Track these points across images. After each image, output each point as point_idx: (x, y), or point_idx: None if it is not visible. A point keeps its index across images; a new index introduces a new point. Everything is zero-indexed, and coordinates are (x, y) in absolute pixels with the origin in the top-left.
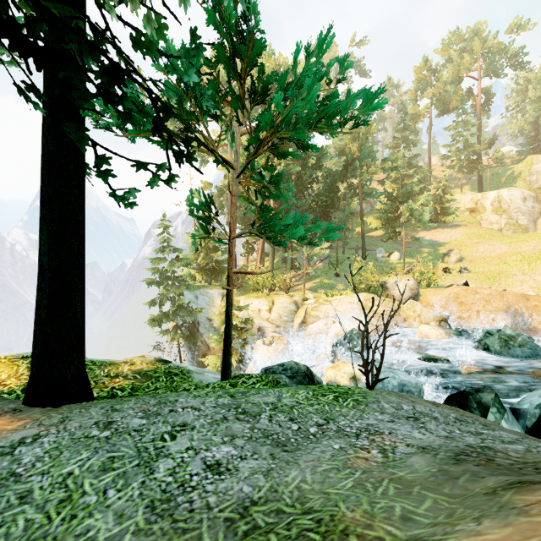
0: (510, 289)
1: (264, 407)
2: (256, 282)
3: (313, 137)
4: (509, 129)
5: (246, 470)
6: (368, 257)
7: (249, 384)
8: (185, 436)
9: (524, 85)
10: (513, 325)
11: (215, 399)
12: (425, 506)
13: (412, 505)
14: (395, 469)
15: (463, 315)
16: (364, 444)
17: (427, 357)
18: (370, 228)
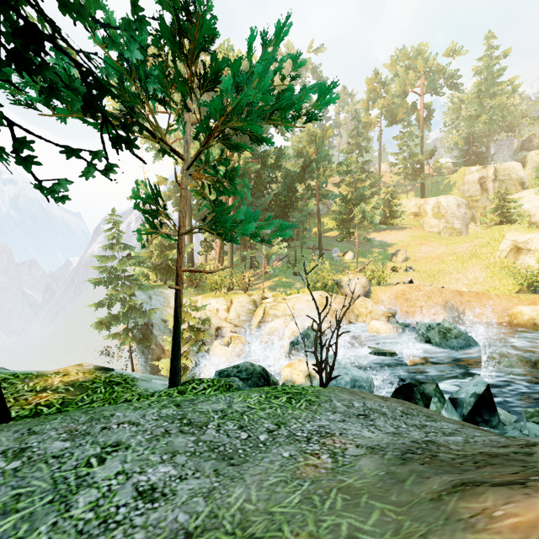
0: (448, 286)
1: (212, 415)
2: (214, 281)
3: (272, 137)
4: (446, 143)
5: (185, 493)
6: (324, 256)
7: (199, 390)
8: (117, 458)
9: (458, 104)
10: (450, 319)
11: (158, 410)
12: (372, 520)
13: (359, 521)
14: (344, 476)
15: (409, 311)
16: (315, 448)
17: (377, 352)
18: (327, 229)
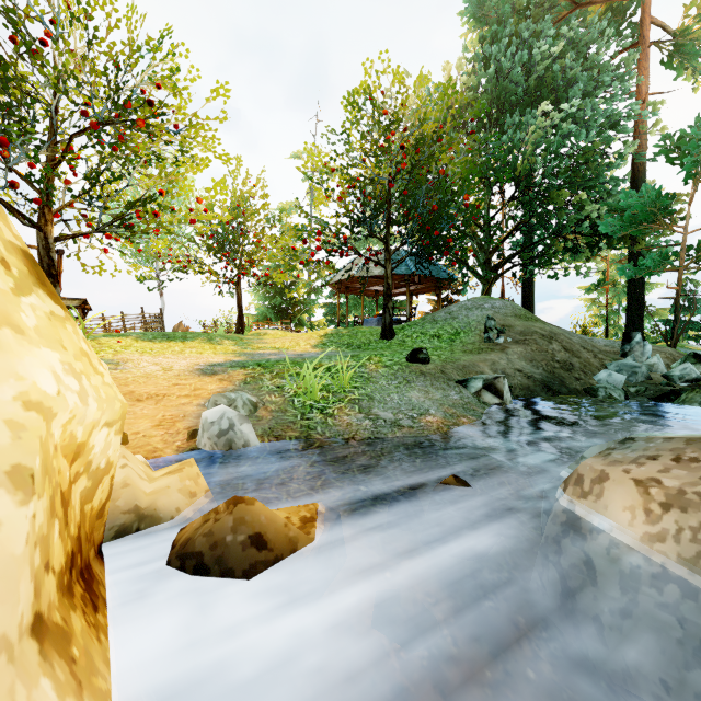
0: None
1: None
2: None
3: None
4: None
5: None
6: None
7: None
8: None
9: None
10: None
11: None
12: None
13: None
14: None
15: None
16: None
17: None
18: None
